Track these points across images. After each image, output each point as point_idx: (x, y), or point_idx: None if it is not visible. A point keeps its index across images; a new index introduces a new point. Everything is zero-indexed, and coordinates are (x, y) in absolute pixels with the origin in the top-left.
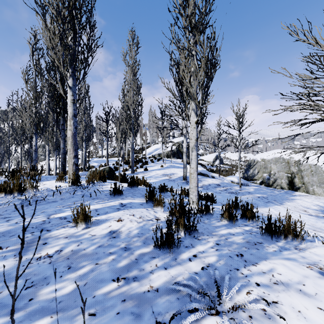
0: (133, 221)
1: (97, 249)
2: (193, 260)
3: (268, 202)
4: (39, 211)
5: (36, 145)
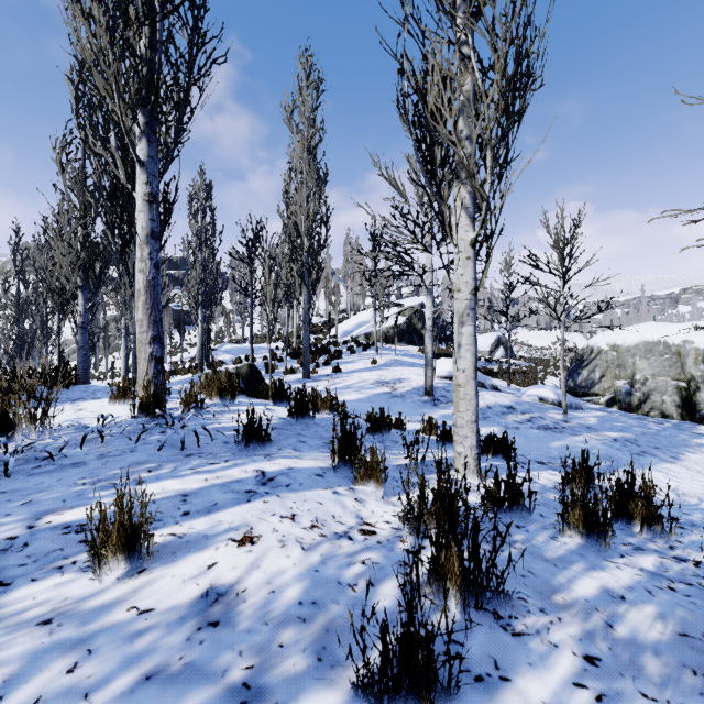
0: (289, 543)
1: (135, 697)
2: None
3: (643, 454)
4: (17, 500)
5: (85, 313)
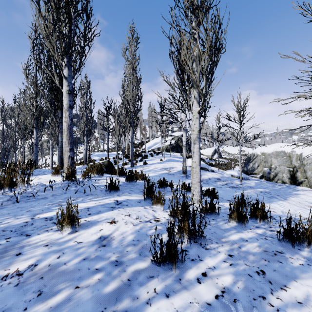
0: (128, 223)
1: (81, 264)
2: (203, 282)
3: (272, 197)
4: (24, 210)
5: (36, 138)
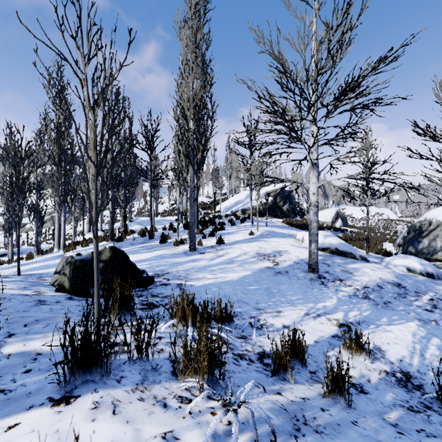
0: None
1: None
2: None
3: None
4: None
5: None
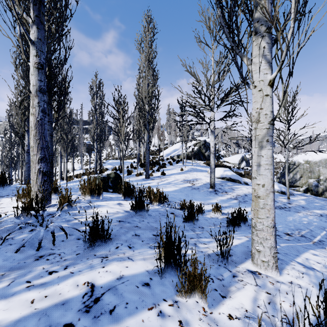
0: None
1: None
2: None
3: None
4: None
5: (28, 144)
